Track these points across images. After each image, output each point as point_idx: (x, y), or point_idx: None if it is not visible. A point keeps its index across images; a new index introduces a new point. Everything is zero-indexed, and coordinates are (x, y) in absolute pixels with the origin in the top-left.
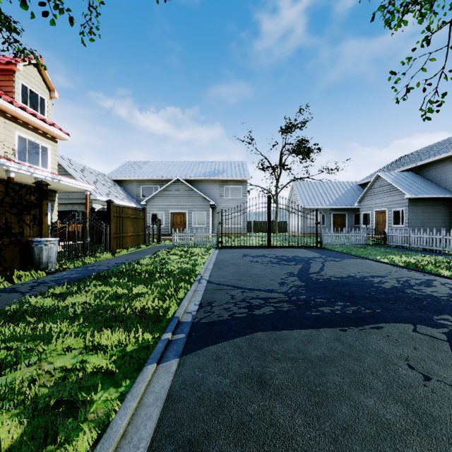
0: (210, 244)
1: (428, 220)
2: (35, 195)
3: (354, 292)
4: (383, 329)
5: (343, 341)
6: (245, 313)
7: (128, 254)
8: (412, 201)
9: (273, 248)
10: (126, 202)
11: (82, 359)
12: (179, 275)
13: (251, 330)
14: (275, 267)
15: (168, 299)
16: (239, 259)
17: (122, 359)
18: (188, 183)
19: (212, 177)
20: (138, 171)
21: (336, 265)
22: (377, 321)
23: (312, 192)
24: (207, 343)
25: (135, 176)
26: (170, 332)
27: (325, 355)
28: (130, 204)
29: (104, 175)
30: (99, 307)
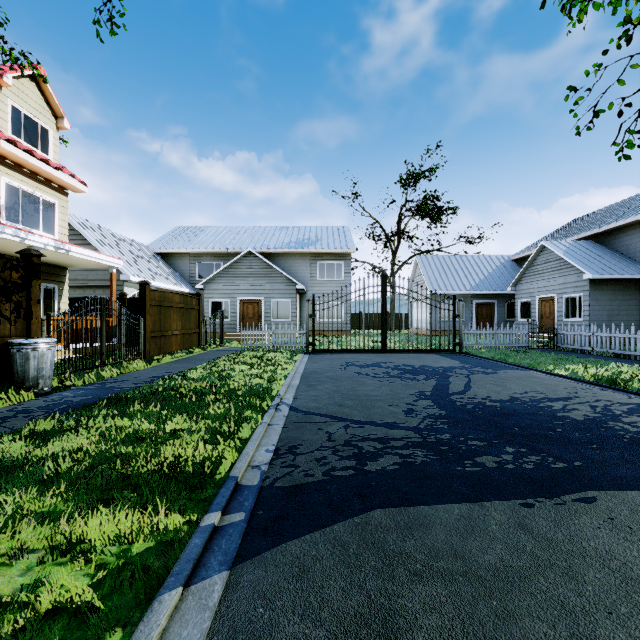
0: (296, 346)
1: (618, 312)
2: (20, 271)
3: (527, 427)
4: (597, 503)
5: (533, 530)
6: (351, 468)
7: (172, 363)
8: (595, 283)
9: (390, 352)
10: (174, 285)
11: (35, 582)
12: (245, 396)
13: (364, 504)
14: (395, 383)
15: (222, 442)
16: (339, 370)
17: (117, 576)
18: (266, 257)
19: (299, 249)
20: (193, 241)
21: (489, 379)
22: (582, 486)
23: (445, 271)
24: (283, 534)
25: (187, 247)
26: (218, 510)
27: (505, 565)
28: (180, 288)
29: (142, 246)
30: (103, 458)
